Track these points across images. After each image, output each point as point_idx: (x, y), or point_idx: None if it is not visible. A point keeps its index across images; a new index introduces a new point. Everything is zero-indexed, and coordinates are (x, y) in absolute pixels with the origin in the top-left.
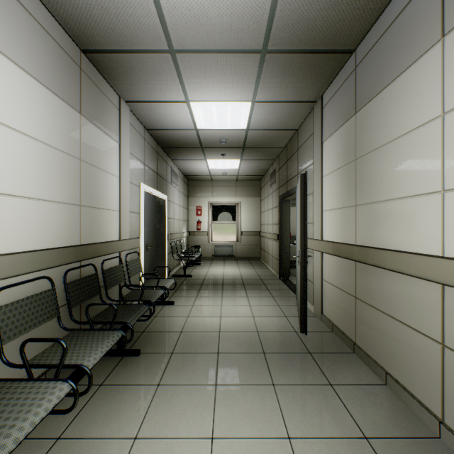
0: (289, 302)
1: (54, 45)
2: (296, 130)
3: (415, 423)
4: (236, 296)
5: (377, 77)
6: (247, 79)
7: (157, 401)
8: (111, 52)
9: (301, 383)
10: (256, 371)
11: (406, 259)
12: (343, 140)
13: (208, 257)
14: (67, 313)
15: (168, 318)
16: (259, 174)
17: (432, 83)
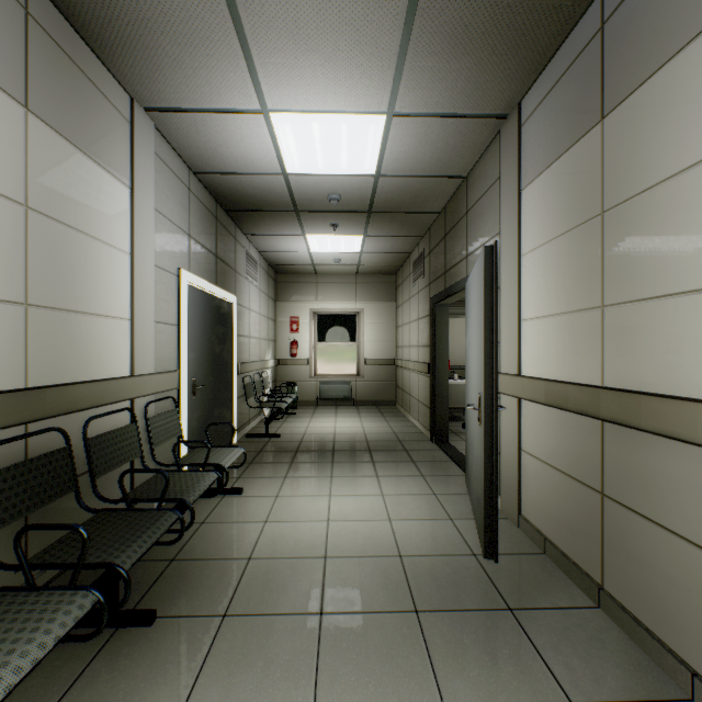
0: (454, 487)
1: None
2: (463, 177)
3: None
4: (357, 475)
5: (664, 27)
6: (379, 60)
7: None
8: None
9: (505, 701)
10: (403, 665)
11: None
12: (571, 177)
13: (309, 402)
14: None
15: (227, 525)
16: (394, 263)
17: None
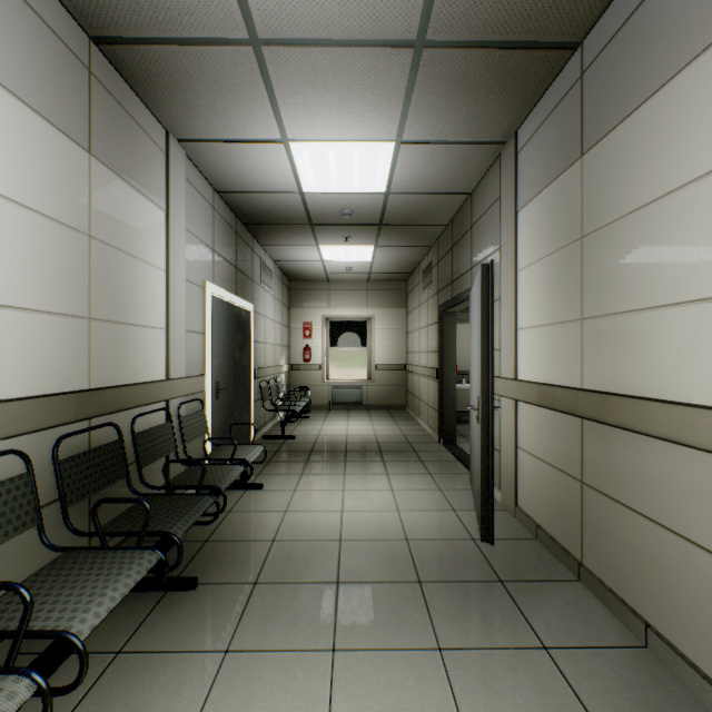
0: (458, 484)
1: (33, 20)
2: (468, 194)
3: None
4: (368, 472)
5: (627, 86)
6: (388, 99)
7: (221, 689)
8: (146, 42)
9: (490, 645)
10: (407, 620)
11: (691, 419)
12: (557, 204)
13: (321, 406)
14: (62, 514)
15: (252, 514)
16: (404, 271)
17: None
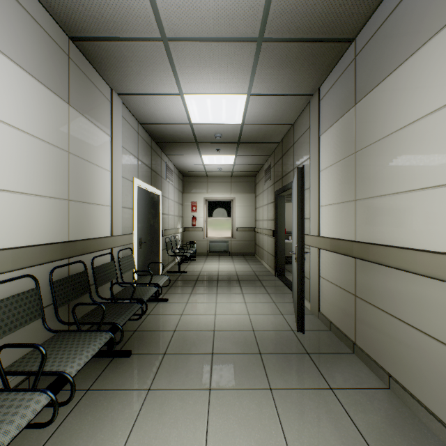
0: (285, 299)
1: (39, 30)
2: (291, 124)
3: (423, 432)
4: (231, 292)
5: (379, 65)
6: (242, 70)
7: (146, 409)
8: (101, 40)
9: (299, 387)
10: (252, 374)
11: (412, 257)
12: (342, 132)
13: (203, 253)
14: (54, 312)
15: (161, 316)
16: (254, 170)
17: (442, 67)
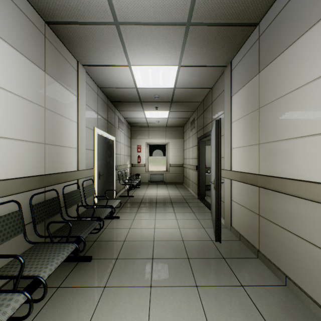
0: (206, 216)
1: (21, 15)
2: (210, 88)
3: (313, 320)
4: (166, 211)
5: (278, 43)
6: (174, 47)
7: (103, 302)
8: (69, 23)
9: (218, 284)
10: (182, 274)
11: (304, 187)
12: (249, 93)
13: (145, 182)
14: (33, 228)
15: (115, 229)
16: (182, 122)
17: None
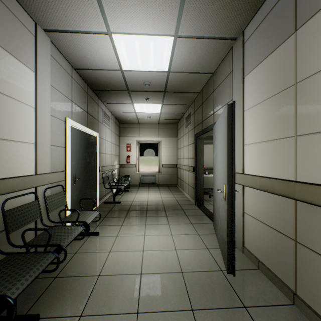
0: (207, 230)
1: None
2: (212, 73)
3: None
4: (158, 223)
5: None
6: (170, 2)
7: None
8: None
9: None
10: None
11: None
12: (275, 66)
13: (135, 185)
14: None
15: (89, 254)
16: (176, 118)
17: None
